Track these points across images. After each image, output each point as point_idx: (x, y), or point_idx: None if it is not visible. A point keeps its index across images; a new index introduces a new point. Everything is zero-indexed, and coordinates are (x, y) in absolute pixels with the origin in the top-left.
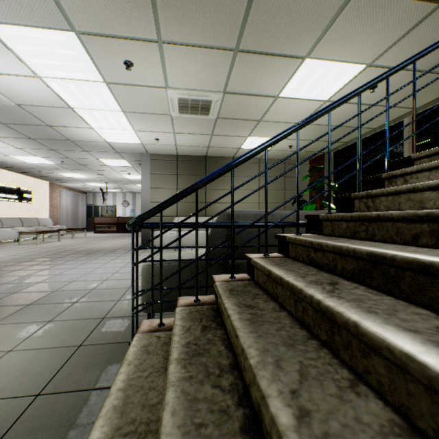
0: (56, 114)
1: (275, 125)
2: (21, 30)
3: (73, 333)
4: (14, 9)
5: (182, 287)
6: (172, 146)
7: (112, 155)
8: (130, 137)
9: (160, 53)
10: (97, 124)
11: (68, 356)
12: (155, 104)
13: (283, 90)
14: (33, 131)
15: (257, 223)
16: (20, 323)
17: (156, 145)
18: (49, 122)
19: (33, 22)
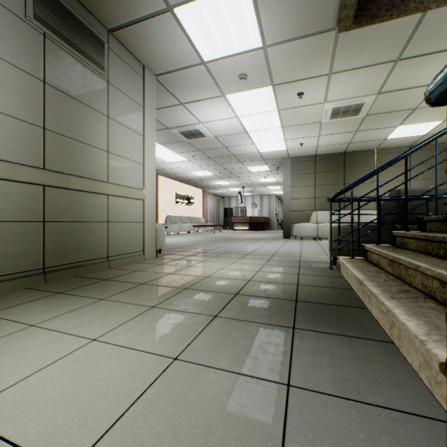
0: (234, 138)
1: (435, 109)
2: (242, 94)
3: (289, 263)
4: (244, 84)
5: (360, 241)
6: (313, 148)
7: (258, 162)
8: (279, 146)
9: (326, 81)
10: (258, 140)
11: (297, 268)
12: (310, 116)
13: None
14: (214, 152)
15: (425, 196)
16: (254, 259)
17: (299, 148)
18: (227, 144)
19: (251, 88)
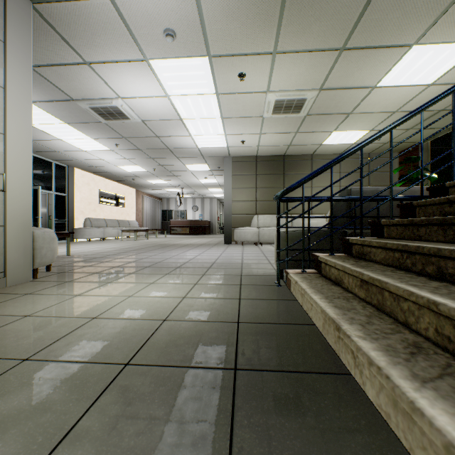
0: (167, 126)
1: (365, 117)
2: (171, 62)
3: (228, 280)
4: (173, 47)
5: (310, 249)
6: (254, 147)
7: (197, 160)
8: (219, 141)
9: (270, 63)
10: (195, 132)
11: (238, 288)
12: (252, 108)
13: (382, 80)
14: (143, 142)
15: (376, 196)
16: (185, 274)
17: (240, 147)
18: (159, 133)
19: (182, 54)
